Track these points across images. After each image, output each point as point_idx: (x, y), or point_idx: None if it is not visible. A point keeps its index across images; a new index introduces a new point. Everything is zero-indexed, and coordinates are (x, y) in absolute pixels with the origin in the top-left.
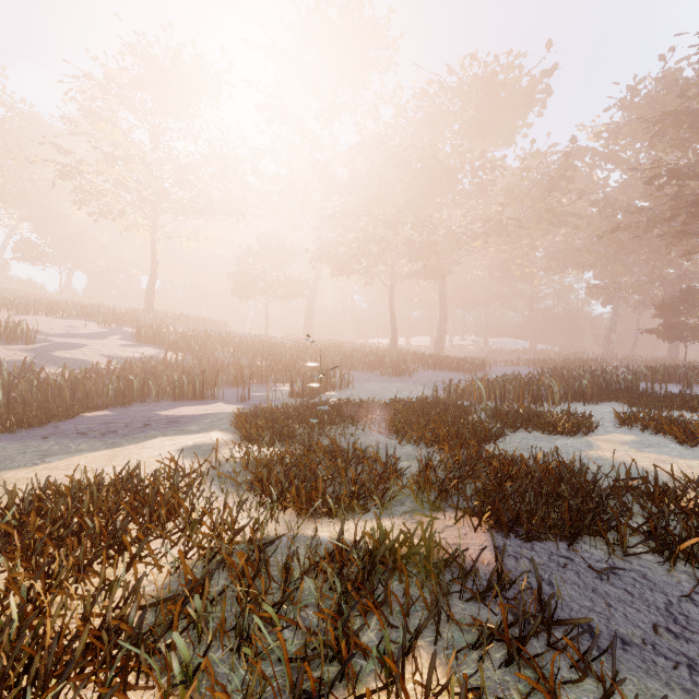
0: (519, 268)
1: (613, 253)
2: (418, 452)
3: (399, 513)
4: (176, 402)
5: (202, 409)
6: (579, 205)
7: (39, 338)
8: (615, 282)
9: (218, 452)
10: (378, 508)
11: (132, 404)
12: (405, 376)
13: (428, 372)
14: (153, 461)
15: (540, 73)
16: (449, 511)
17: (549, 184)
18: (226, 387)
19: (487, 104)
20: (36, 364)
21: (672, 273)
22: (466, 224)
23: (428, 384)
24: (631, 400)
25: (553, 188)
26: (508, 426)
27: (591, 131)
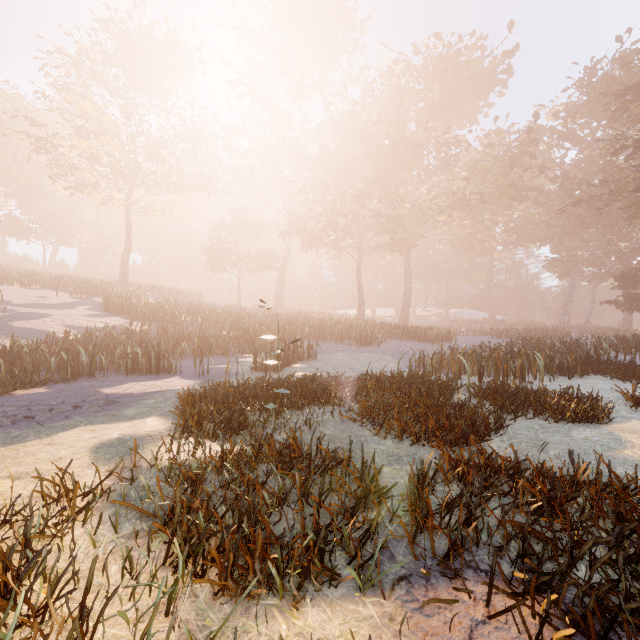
0: (479, 242)
1: (569, 228)
2: (402, 450)
3: (388, 583)
4: (128, 376)
5: (153, 385)
6: (536, 183)
7: (3, 307)
8: (572, 255)
9: (144, 451)
10: (354, 570)
11: (79, 379)
12: (373, 346)
13: (396, 342)
14: (48, 468)
15: (501, 54)
16: (469, 579)
17: (511, 160)
18: (190, 358)
19: (451, 83)
20: None
21: (625, 247)
22: (431, 199)
23: (397, 355)
24: (621, 374)
25: (515, 163)
26: (507, 412)
27: (549, 111)
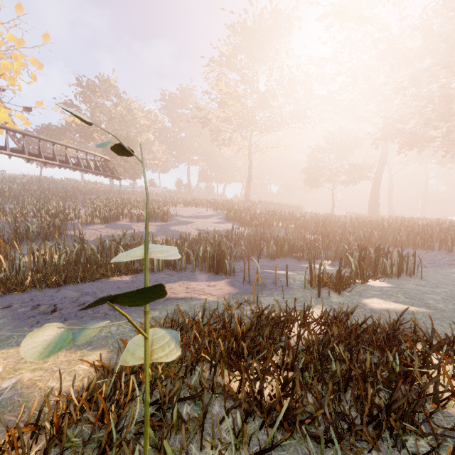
0: None
1: None
2: None
3: None
4: (194, 273)
5: (193, 287)
6: None
7: (175, 218)
8: None
9: None
10: None
11: (163, 270)
12: None
13: None
14: None
15: None
16: None
17: None
18: (265, 258)
19: None
20: (154, 234)
21: None
22: None
23: None
24: None
25: None
26: None
27: None
